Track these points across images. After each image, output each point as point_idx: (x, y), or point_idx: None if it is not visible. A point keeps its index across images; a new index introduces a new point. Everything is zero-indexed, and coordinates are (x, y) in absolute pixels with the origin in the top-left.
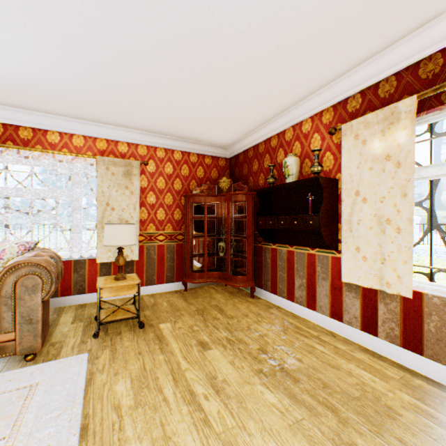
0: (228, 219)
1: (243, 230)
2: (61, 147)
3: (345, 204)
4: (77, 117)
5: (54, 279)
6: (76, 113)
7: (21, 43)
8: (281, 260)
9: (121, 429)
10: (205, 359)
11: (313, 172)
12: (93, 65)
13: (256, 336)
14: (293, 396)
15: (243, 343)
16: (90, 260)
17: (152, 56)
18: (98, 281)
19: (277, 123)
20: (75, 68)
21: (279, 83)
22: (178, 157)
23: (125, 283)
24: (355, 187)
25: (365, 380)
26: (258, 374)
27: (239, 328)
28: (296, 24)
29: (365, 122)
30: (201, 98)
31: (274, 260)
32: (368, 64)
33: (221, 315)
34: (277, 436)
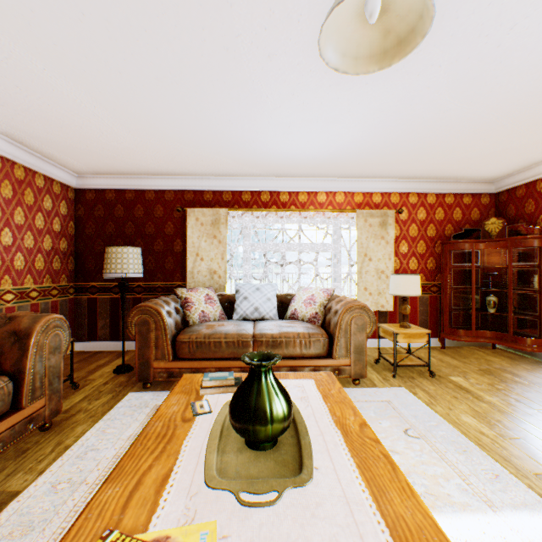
0: (508, 269)
1: (530, 282)
2: (326, 205)
3: None
4: (342, 176)
5: (374, 321)
6: (345, 173)
7: (355, 132)
8: None
9: (504, 448)
10: None
11: None
12: (402, 134)
13: None
14: None
15: None
16: None
17: (473, 114)
18: (386, 327)
19: None
20: (383, 140)
21: None
22: (431, 201)
23: (417, 331)
24: None
25: None
26: None
27: None
28: None
29: None
30: (499, 138)
31: None
32: None
33: (520, 379)
34: None
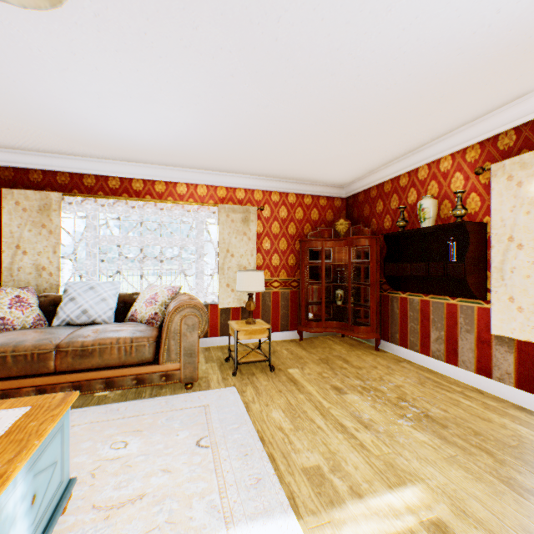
0: (348, 265)
1: (365, 277)
2: (188, 197)
3: (495, 250)
4: (202, 168)
5: (207, 320)
6: (203, 165)
7: (185, 118)
8: (412, 311)
9: (291, 443)
10: (344, 401)
11: (455, 216)
12: (236, 127)
13: (392, 387)
14: (443, 437)
15: (379, 391)
16: (211, 306)
17: (293, 115)
18: (232, 325)
19: (408, 161)
20: (220, 131)
21: (416, 124)
22: (292, 200)
23: (258, 327)
24: (507, 232)
25: (522, 434)
26: (403, 418)
27: (370, 378)
28: (444, 77)
29: (520, 162)
30: (328, 144)
31: (403, 311)
32: (524, 100)
33: (347, 365)
34: (433, 463)
